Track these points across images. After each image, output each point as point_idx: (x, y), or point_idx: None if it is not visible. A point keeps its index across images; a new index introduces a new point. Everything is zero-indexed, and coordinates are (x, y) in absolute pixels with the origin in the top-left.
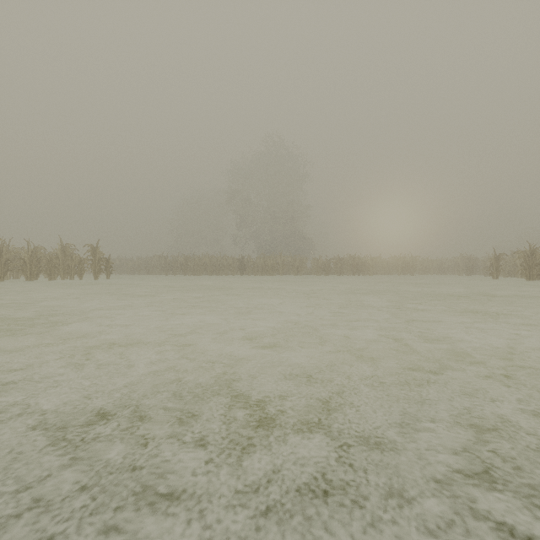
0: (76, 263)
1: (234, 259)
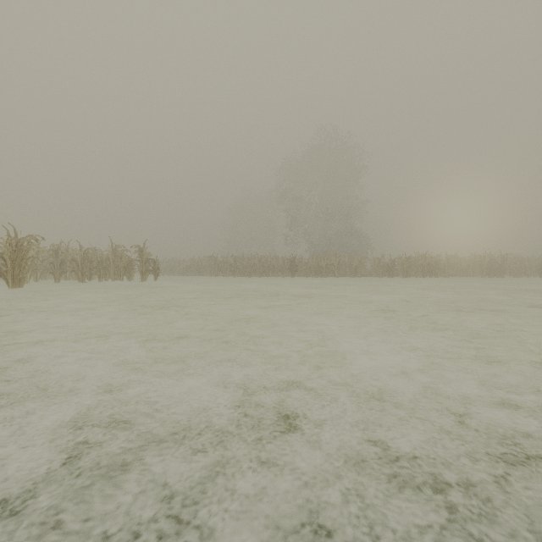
0: (124, 264)
1: (284, 259)
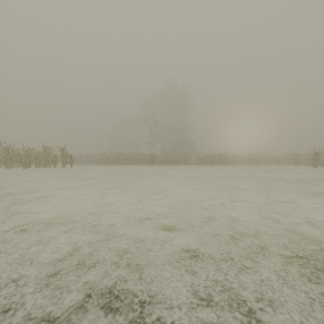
0: (52, 158)
1: (147, 155)
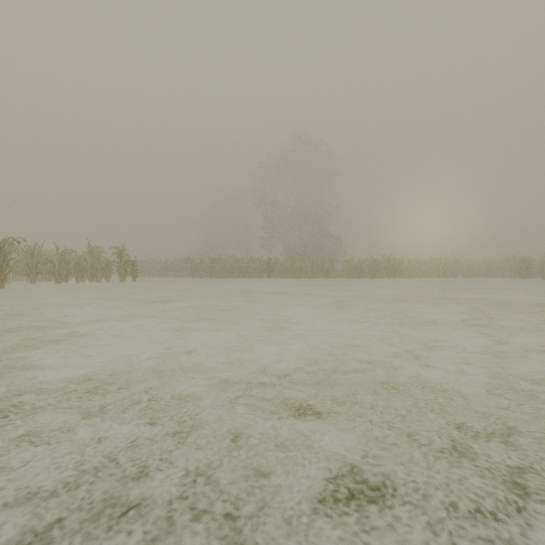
0: (103, 266)
1: (260, 261)
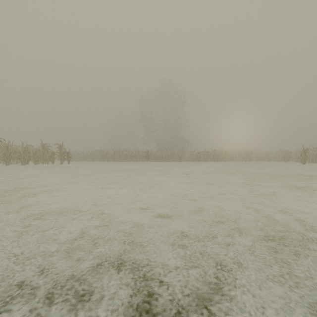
0: (50, 154)
1: (142, 152)
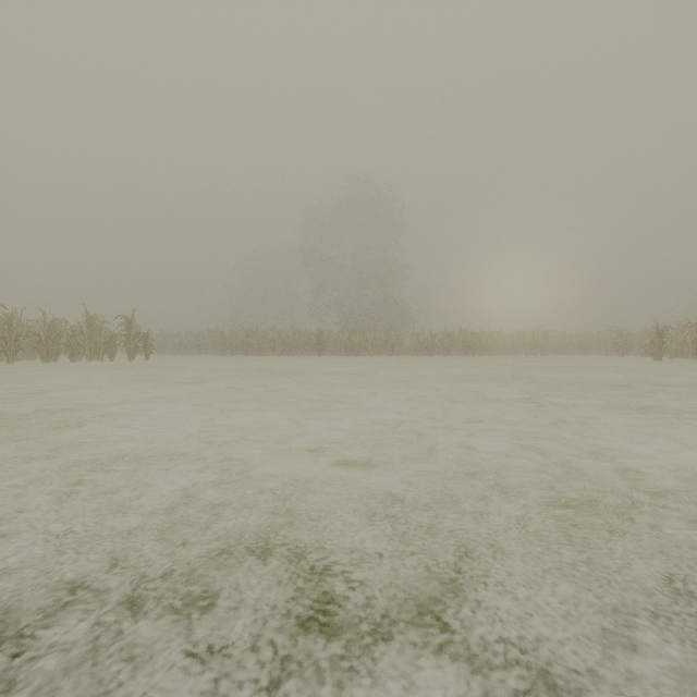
0: (105, 340)
1: (309, 334)
